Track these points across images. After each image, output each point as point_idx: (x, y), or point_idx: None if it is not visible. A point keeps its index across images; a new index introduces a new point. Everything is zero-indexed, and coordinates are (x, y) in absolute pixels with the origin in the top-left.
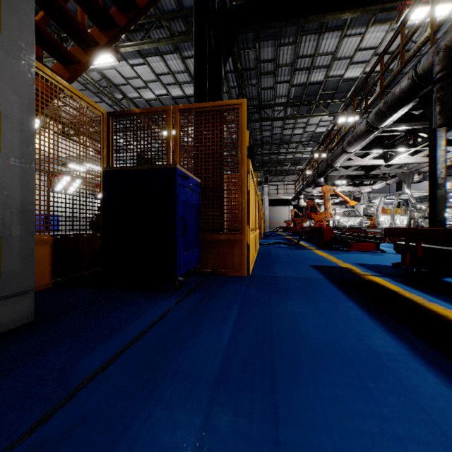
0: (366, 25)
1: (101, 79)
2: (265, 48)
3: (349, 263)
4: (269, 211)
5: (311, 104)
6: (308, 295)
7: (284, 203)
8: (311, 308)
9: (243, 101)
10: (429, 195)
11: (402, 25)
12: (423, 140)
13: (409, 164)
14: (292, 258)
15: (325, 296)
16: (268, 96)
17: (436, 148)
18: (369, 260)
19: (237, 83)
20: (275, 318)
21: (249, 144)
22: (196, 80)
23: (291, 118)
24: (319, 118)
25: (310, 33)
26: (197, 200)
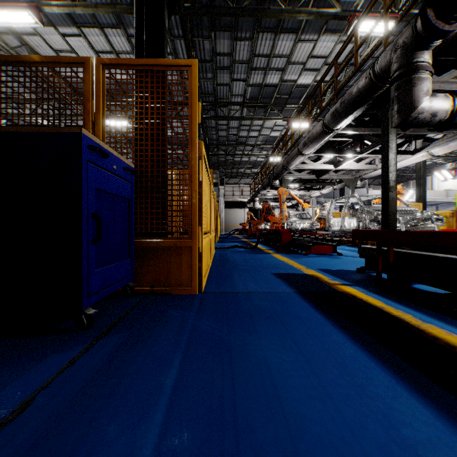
0: (318, 32)
1: (20, 46)
2: (222, 40)
3: (312, 268)
4: (225, 213)
5: (266, 106)
6: (282, 323)
7: (240, 206)
8: (291, 350)
9: (193, 62)
10: (382, 197)
11: (356, 28)
12: (368, 147)
13: (353, 171)
14: (251, 264)
15: (303, 323)
16: (224, 93)
17: (389, 151)
18: (331, 265)
19: None
20: (240, 384)
21: (205, 143)
22: (138, 48)
23: (247, 118)
24: (274, 122)
25: (266, 31)
26: (127, 192)
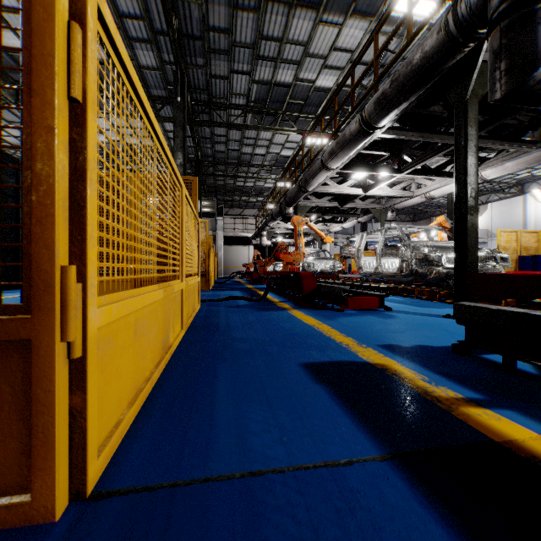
0: (345, 13)
1: None
2: (216, 6)
3: (370, 345)
4: (224, 251)
5: (276, 114)
6: None
7: (244, 242)
8: None
9: None
10: (456, 223)
11: None
12: (410, 165)
13: (383, 200)
14: (258, 337)
15: None
16: (222, 90)
17: (468, 152)
18: (395, 334)
19: (173, 51)
20: None
21: (196, 158)
22: None
23: (252, 127)
24: (285, 136)
25: (278, 1)
26: None
